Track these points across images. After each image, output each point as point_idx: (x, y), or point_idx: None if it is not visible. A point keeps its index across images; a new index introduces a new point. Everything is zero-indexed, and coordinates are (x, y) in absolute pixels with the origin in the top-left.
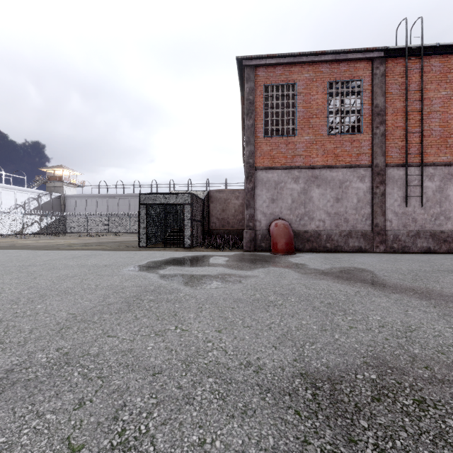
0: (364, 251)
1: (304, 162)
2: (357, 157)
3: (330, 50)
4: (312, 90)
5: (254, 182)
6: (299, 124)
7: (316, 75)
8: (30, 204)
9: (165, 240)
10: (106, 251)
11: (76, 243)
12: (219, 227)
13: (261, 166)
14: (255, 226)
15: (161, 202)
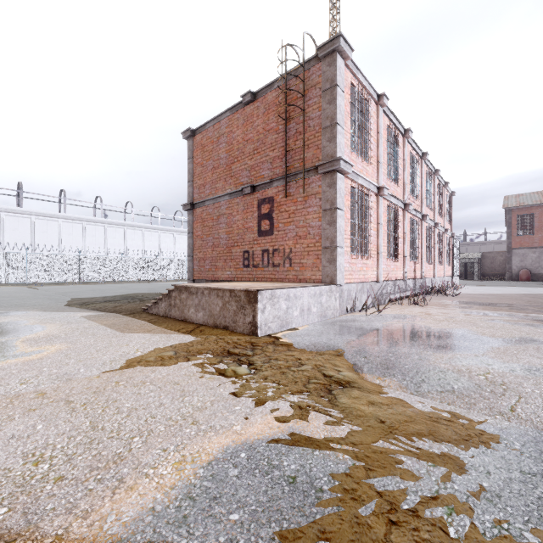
0: None
1: (538, 245)
2: None
3: None
4: (542, 215)
5: (511, 254)
6: (535, 230)
7: None
8: None
9: None
10: None
11: None
12: (489, 272)
13: (515, 247)
14: (512, 271)
15: (462, 261)
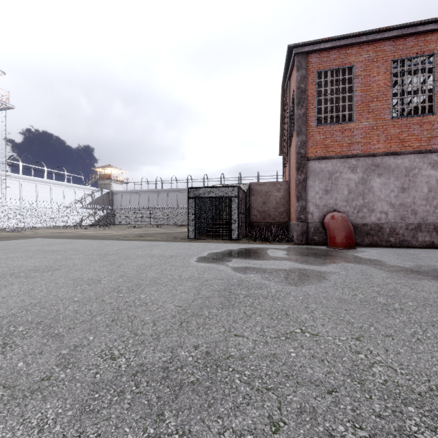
0: (437, 247)
1: (362, 150)
2: (427, 141)
3: (396, 25)
4: (372, 71)
5: (306, 173)
6: (356, 110)
7: (377, 54)
8: (86, 200)
9: (209, 232)
10: (161, 242)
11: (128, 234)
12: (260, 220)
13: (313, 156)
14: (307, 219)
15: (209, 195)
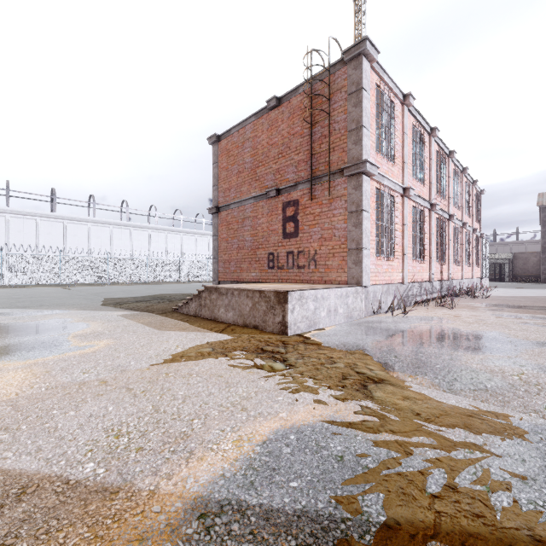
0: None
1: None
2: None
3: None
4: None
5: None
6: None
7: None
8: None
9: None
10: None
11: None
12: (521, 273)
13: None
14: None
15: (492, 262)
